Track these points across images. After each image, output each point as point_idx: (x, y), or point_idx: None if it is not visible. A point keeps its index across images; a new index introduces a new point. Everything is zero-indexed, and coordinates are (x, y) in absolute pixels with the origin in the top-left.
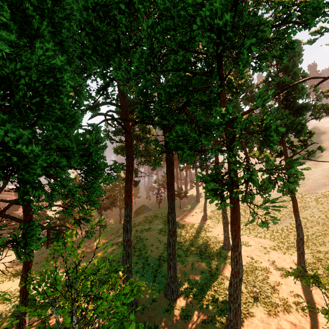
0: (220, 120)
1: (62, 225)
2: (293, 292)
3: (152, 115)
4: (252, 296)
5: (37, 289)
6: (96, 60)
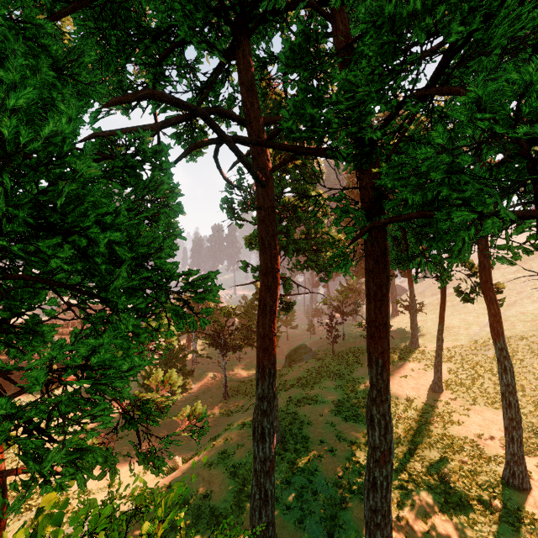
0: None
1: None
2: None
3: (330, 119)
4: None
5: None
6: None
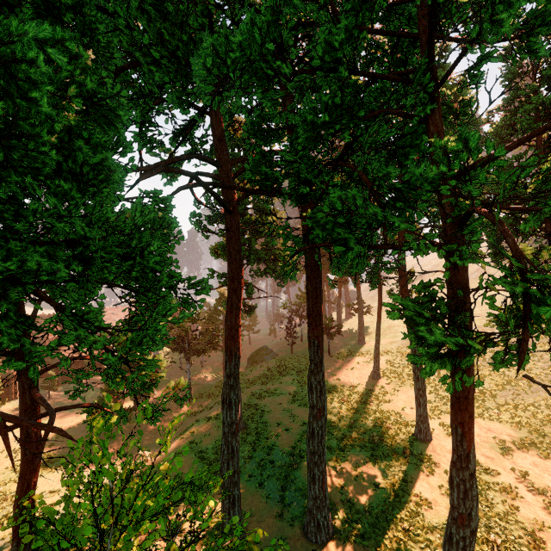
0: (443, 169)
1: (90, 404)
2: None
3: (278, 176)
4: None
5: (42, 532)
6: (161, 59)
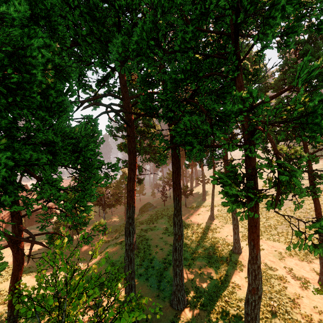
0: (240, 107)
1: (53, 232)
2: (318, 307)
3: (156, 107)
4: (269, 310)
5: (25, 304)
6: (92, 43)
